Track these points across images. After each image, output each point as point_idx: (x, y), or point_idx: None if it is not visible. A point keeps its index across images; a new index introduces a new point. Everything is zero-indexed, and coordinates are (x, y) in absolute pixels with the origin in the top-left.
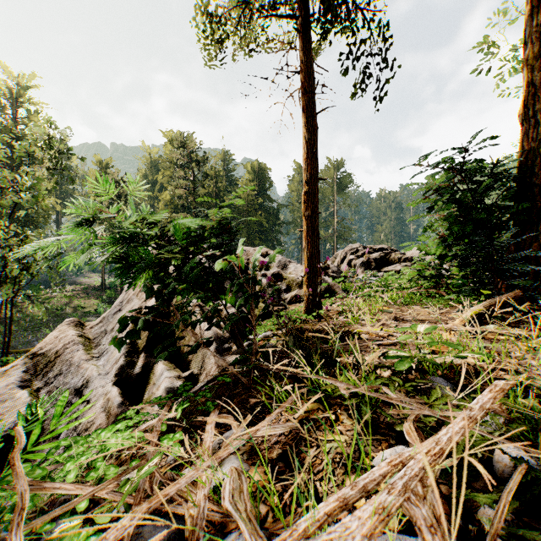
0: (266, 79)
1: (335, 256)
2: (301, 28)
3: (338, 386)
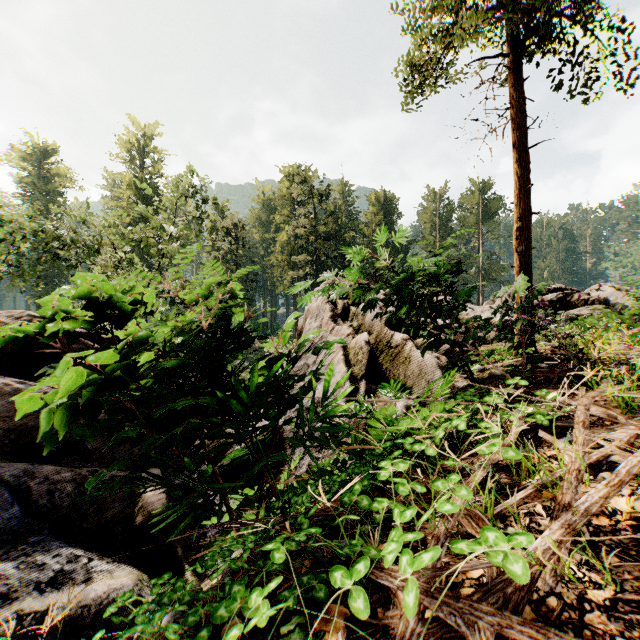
0: (476, 120)
1: (492, 299)
2: (512, 64)
3: None
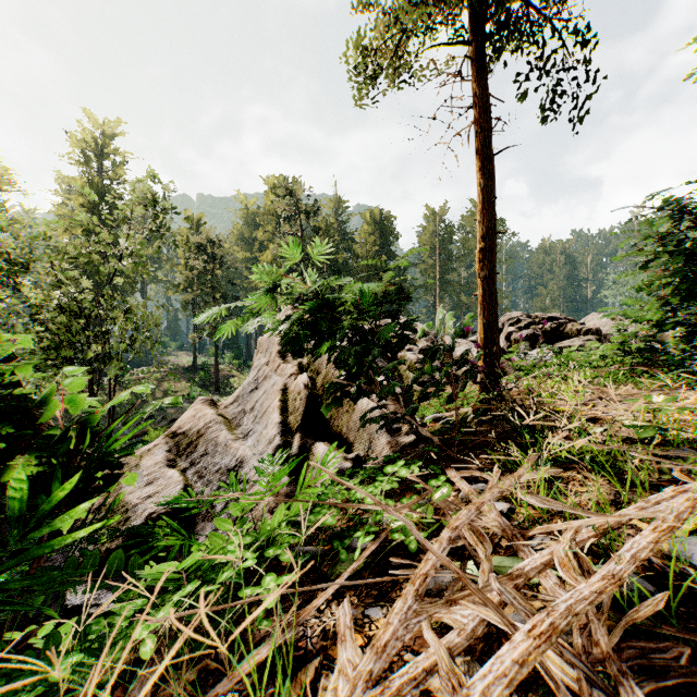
0: (434, 118)
1: None
2: (475, 55)
3: (586, 445)
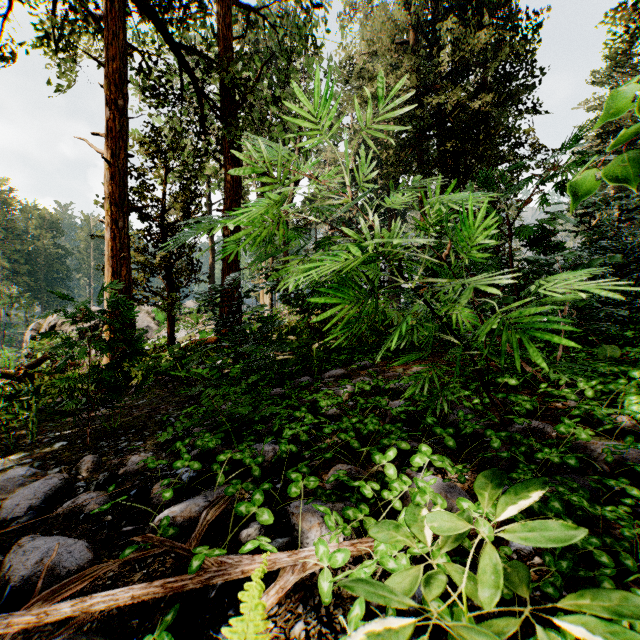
0: None
1: None
2: None
3: None
